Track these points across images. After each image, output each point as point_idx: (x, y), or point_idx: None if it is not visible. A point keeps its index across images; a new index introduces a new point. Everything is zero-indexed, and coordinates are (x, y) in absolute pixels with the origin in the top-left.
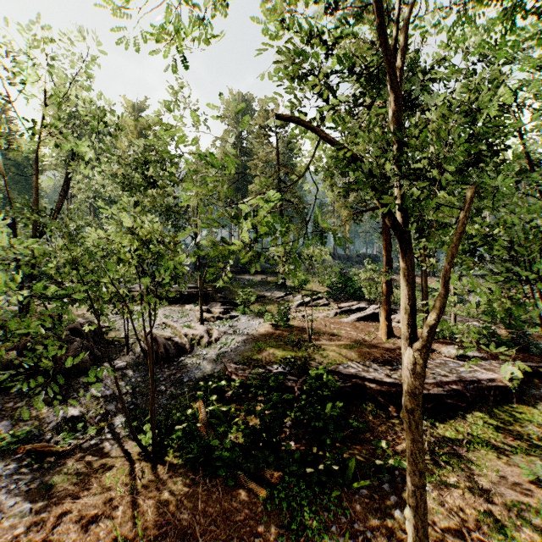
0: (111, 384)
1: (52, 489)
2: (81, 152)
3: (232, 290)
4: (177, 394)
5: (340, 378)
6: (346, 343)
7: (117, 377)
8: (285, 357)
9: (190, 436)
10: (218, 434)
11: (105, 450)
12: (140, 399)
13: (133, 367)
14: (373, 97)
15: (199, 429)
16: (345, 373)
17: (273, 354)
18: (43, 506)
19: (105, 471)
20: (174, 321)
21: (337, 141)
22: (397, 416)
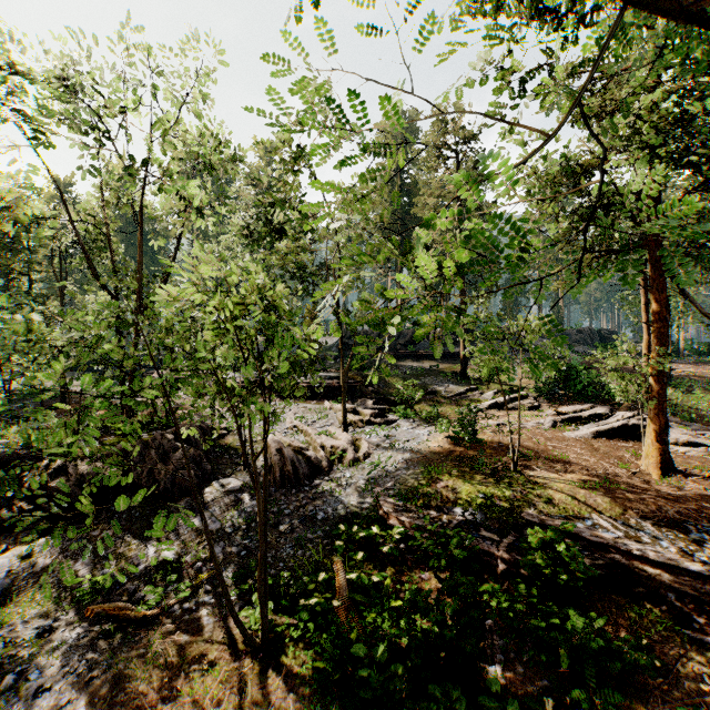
0: (219, 513)
1: (118, 684)
2: (190, 198)
3: (388, 381)
4: (306, 539)
5: (581, 547)
6: (582, 477)
7: (228, 503)
8: (475, 496)
9: (322, 622)
10: (366, 622)
11: (199, 624)
12: (255, 541)
13: (250, 489)
14: None
15: (336, 610)
16: (592, 540)
17: (453, 488)
18: None
19: (193, 665)
20: (308, 424)
21: None
22: None
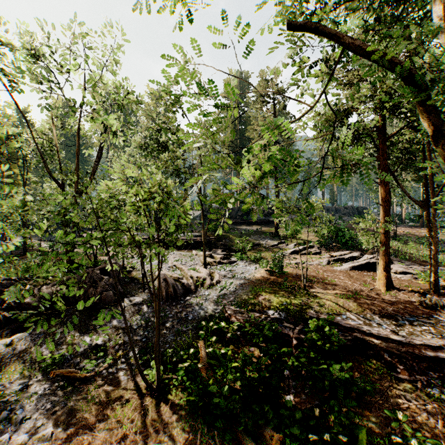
0: (129, 317)
1: (71, 414)
2: (109, 125)
3: (231, 238)
4: (182, 331)
5: (339, 330)
6: (342, 292)
7: (134, 311)
8: (281, 304)
9: (192, 376)
10: (217, 375)
11: (118, 380)
12: (151, 333)
13: (147, 303)
14: (387, 25)
15: (200, 369)
16: (345, 326)
17: (268, 299)
18: (61, 432)
19: (116, 402)
20: (182, 264)
21: (364, 48)
22: (409, 379)
